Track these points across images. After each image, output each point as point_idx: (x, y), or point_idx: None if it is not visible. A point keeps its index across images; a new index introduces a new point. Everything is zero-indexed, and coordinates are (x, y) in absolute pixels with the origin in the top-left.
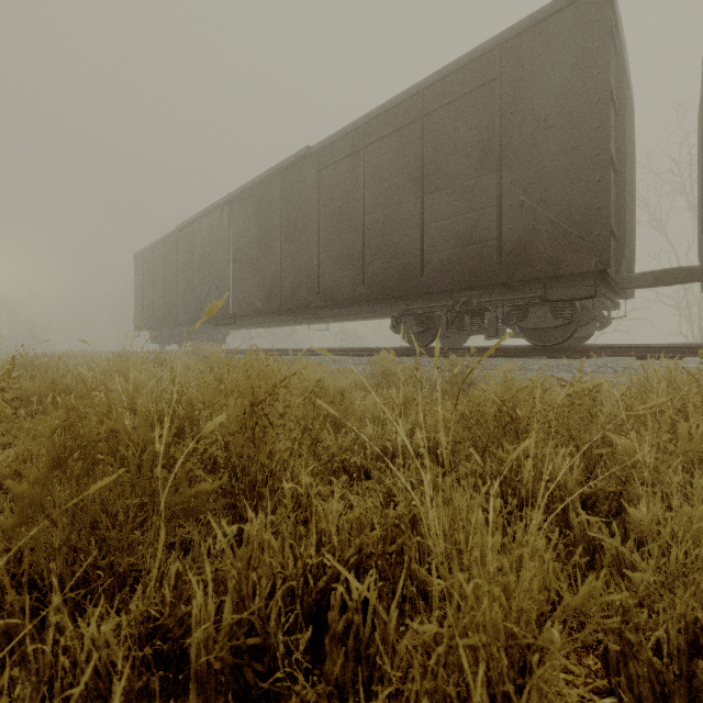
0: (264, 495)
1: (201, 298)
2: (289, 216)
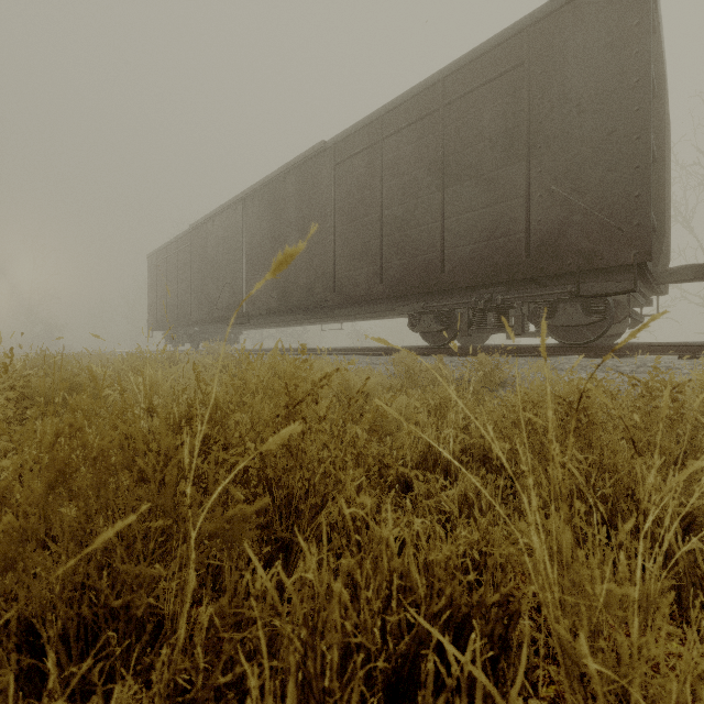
0: (301, 512)
1: (214, 297)
2: (303, 213)
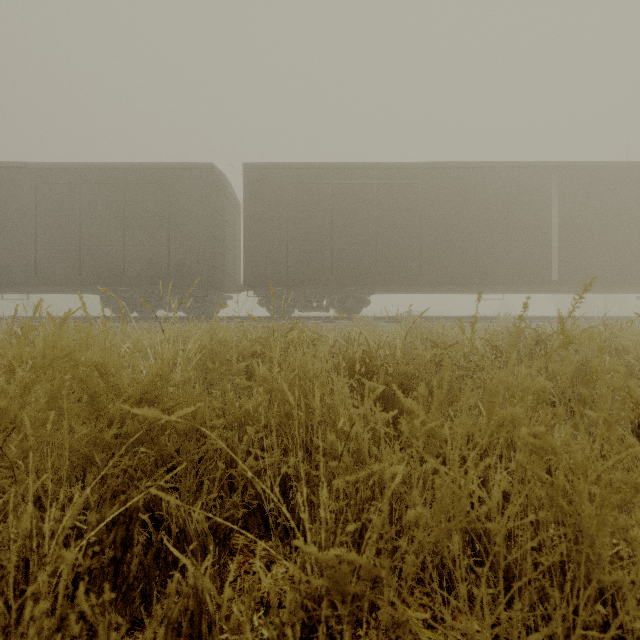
0: None
1: None
2: None
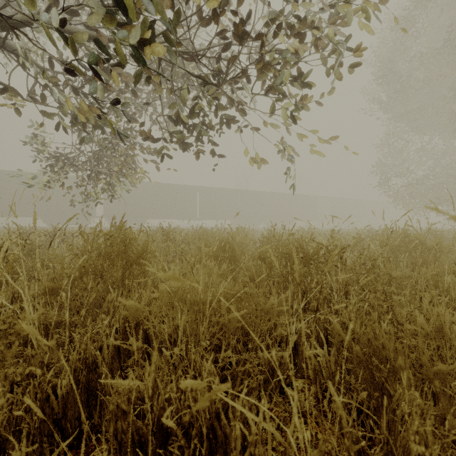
0: None
1: None
2: (1, 187)
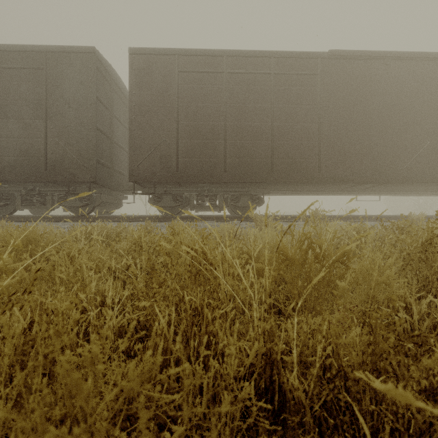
0: None
1: None
2: None
